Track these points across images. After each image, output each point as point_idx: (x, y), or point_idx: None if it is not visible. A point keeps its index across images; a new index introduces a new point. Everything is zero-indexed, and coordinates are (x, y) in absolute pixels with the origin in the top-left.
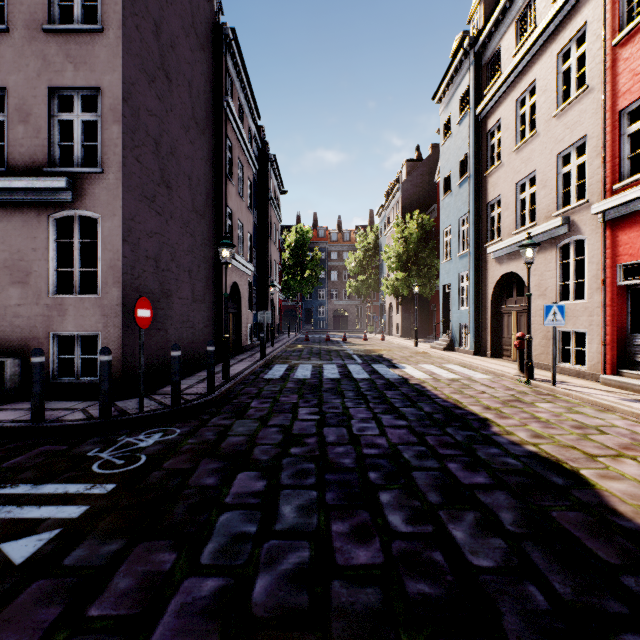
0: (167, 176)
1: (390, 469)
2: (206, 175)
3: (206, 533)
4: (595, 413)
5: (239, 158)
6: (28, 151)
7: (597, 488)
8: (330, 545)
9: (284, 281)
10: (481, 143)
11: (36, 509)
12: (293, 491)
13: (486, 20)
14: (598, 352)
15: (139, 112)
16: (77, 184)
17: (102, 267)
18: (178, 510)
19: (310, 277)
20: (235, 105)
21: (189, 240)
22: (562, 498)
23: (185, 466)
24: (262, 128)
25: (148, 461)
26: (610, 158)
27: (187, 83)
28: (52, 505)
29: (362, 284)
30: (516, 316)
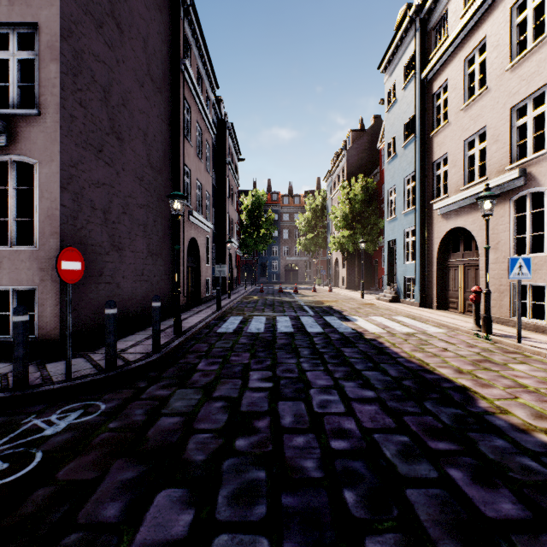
0: (118, 127)
1: (372, 482)
2: (163, 133)
3: None
4: None
5: (197, 121)
6: None
7: None
8: None
9: (242, 239)
10: (427, 105)
11: None
12: (232, 538)
13: None
14: None
15: (83, 54)
16: (12, 127)
17: (39, 216)
18: None
19: (265, 235)
20: (193, 71)
21: (144, 194)
22: None
23: (87, 476)
24: (221, 99)
25: (40, 465)
26: None
27: (141, 38)
28: None
29: (311, 242)
30: (463, 270)
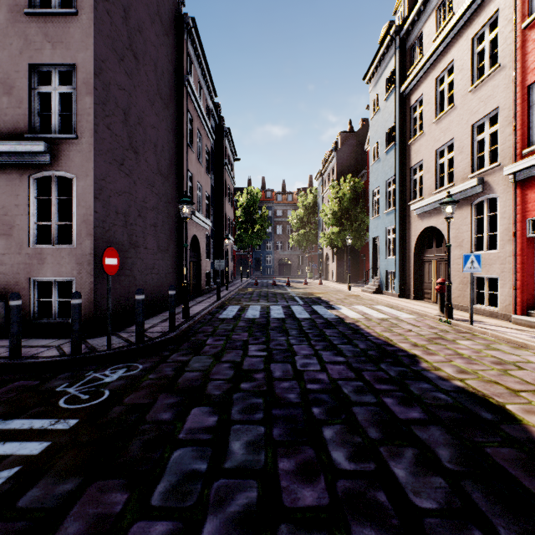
0: (135, 143)
1: (332, 404)
2: (169, 143)
3: (158, 471)
4: (511, 350)
5: (198, 129)
6: (11, 119)
7: (524, 423)
8: (277, 484)
9: (237, 235)
10: (405, 116)
11: (0, 445)
12: (242, 426)
13: (410, 10)
14: (509, 295)
15: (109, 86)
16: (54, 148)
17: (76, 221)
18: (134, 446)
19: (259, 231)
20: (195, 84)
21: (154, 198)
22: (493, 434)
23: (144, 401)
24: (218, 105)
25: (111, 396)
26: (520, 126)
27: (153, 63)
28: (16, 441)
29: (303, 237)
30: (436, 264)
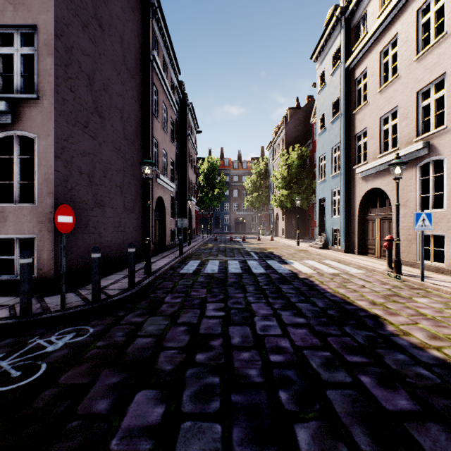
0: (100, 107)
1: (300, 385)
2: (136, 111)
3: None
4: None
5: (163, 101)
6: None
7: None
8: None
9: (199, 197)
10: (350, 88)
11: None
12: (194, 424)
13: None
14: None
15: (72, 50)
16: (16, 108)
17: (38, 180)
18: None
19: (218, 194)
20: (160, 60)
21: (120, 161)
22: None
23: (82, 380)
24: (182, 83)
25: (46, 373)
26: None
27: (119, 35)
28: None
29: (256, 199)
30: (379, 222)
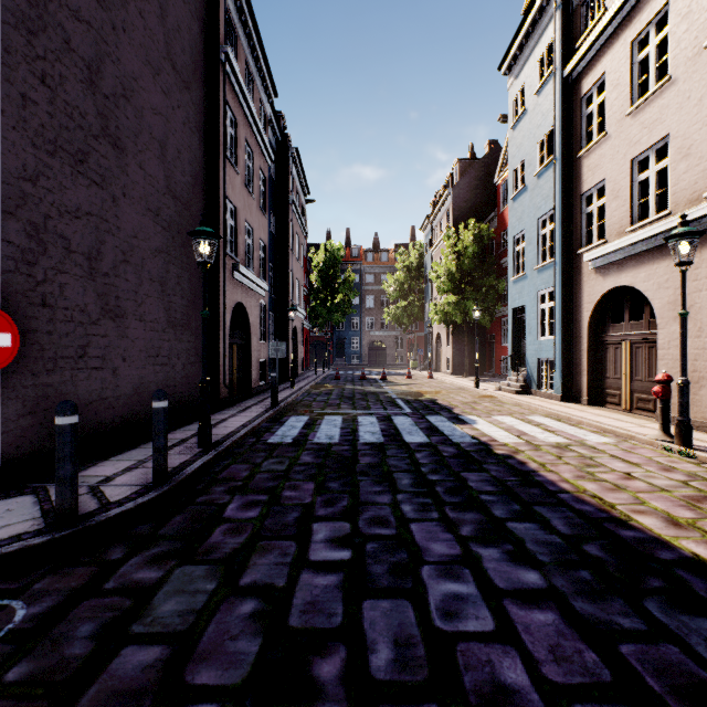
0: (115, 129)
1: None
2: (193, 149)
3: None
4: None
5: (247, 140)
6: None
7: None
8: None
9: (311, 307)
10: (572, 113)
11: None
12: None
13: None
14: None
15: (48, 2)
16: None
17: None
18: None
19: (342, 303)
20: (240, 67)
21: (160, 236)
22: None
23: None
24: (282, 115)
25: None
26: None
27: (156, 2)
28: None
29: (403, 311)
30: (630, 348)
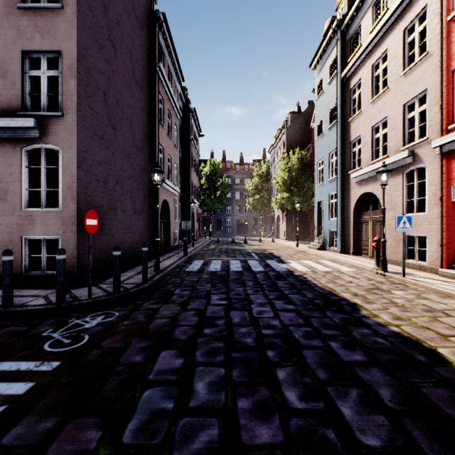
0: (113, 120)
1: (284, 348)
2: (143, 120)
3: (130, 410)
4: (439, 299)
5: (168, 109)
6: (6, 99)
7: (454, 365)
8: (236, 422)
9: (201, 199)
10: (345, 98)
11: None
12: (205, 368)
13: (349, 7)
14: (436, 251)
15: (91, 70)
16: (43, 124)
17: (62, 187)
18: (108, 387)
19: (220, 196)
20: (165, 70)
21: (130, 168)
22: (428, 375)
23: (119, 345)
24: (185, 88)
25: (90, 340)
26: (445, 106)
27: (129, 51)
28: (4, 382)
29: (258, 201)
30: (372, 224)
